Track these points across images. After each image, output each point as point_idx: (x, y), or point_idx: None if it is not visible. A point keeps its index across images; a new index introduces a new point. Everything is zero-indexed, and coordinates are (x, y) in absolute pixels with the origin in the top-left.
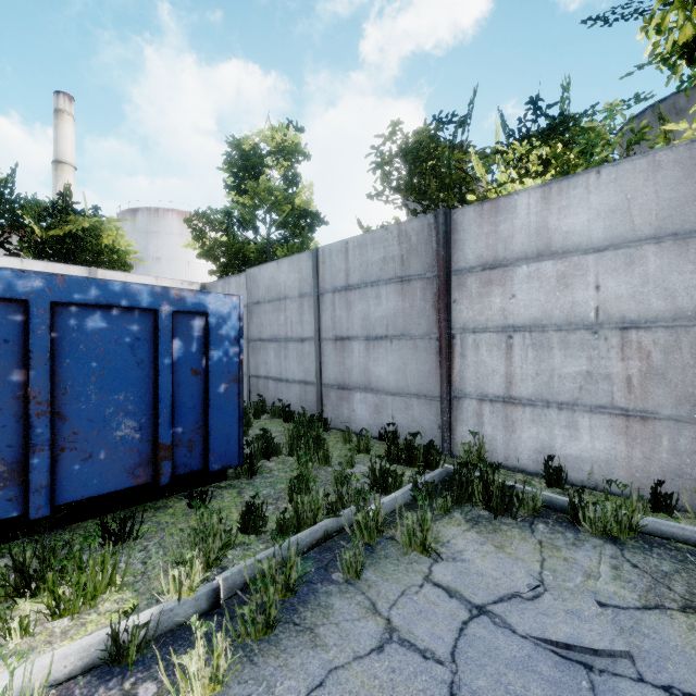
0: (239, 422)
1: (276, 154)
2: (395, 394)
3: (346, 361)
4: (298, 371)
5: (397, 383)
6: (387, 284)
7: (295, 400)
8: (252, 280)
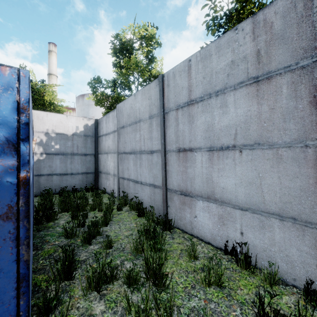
0: (18, 286)
1: (141, 41)
2: (245, 209)
3: (188, 170)
4: (148, 176)
5: (248, 197)
6: (236, 89)
7: (146, 198)
8: (120, 111)
